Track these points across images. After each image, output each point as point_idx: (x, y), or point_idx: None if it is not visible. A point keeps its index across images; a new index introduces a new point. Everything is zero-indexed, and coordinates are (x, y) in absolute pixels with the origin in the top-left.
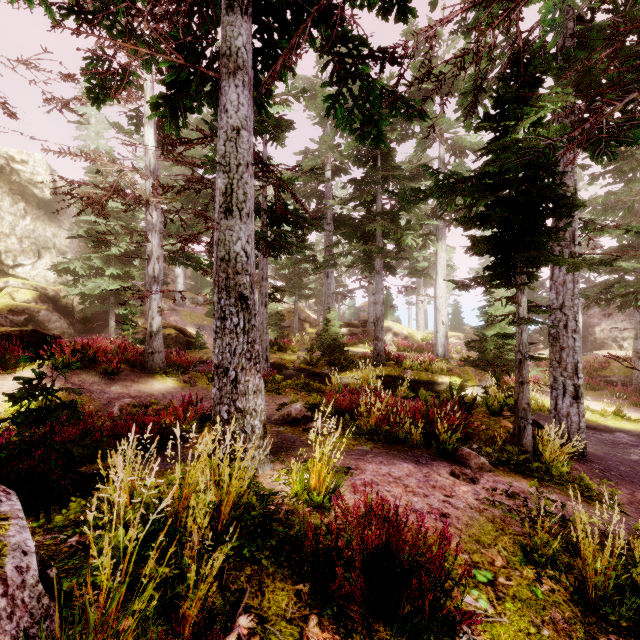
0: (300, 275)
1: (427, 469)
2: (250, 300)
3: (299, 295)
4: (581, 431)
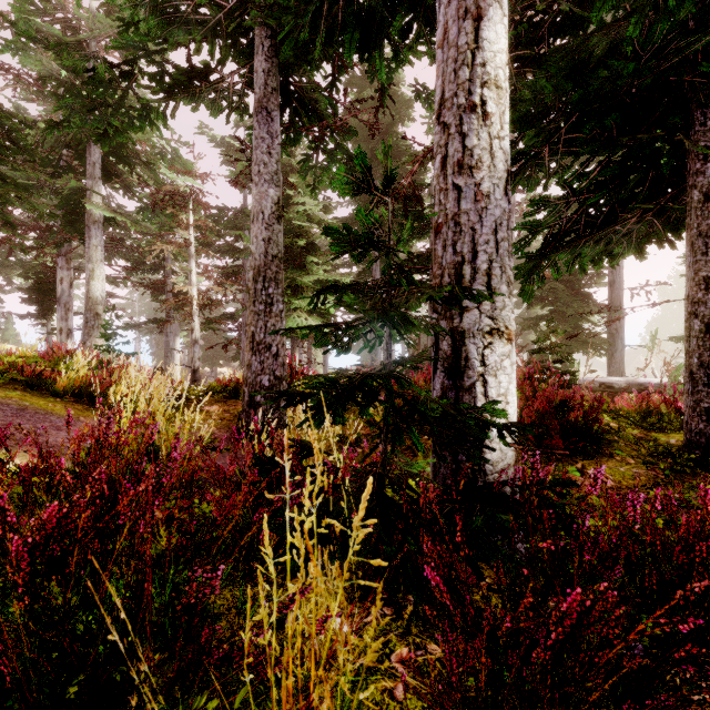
0: None
1: None
2: None
3: None
4: None
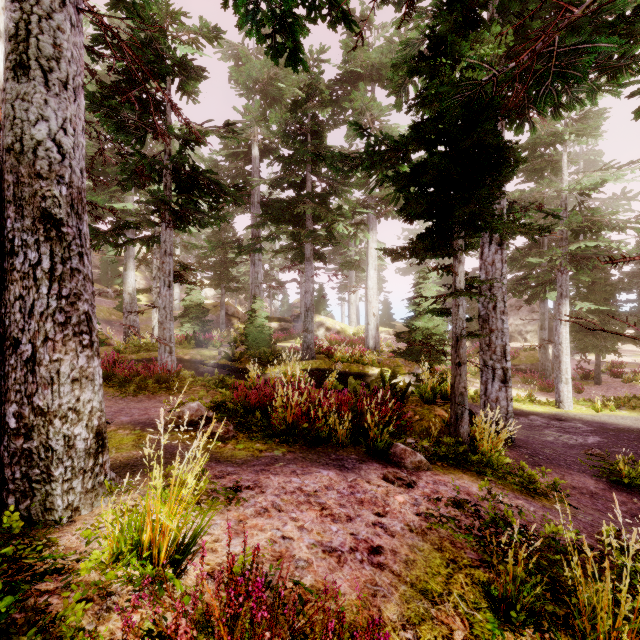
0: (227, 266)
1: (354, 476)
2: (68, 227)
3: (226, 287)
4: (509, 416)
